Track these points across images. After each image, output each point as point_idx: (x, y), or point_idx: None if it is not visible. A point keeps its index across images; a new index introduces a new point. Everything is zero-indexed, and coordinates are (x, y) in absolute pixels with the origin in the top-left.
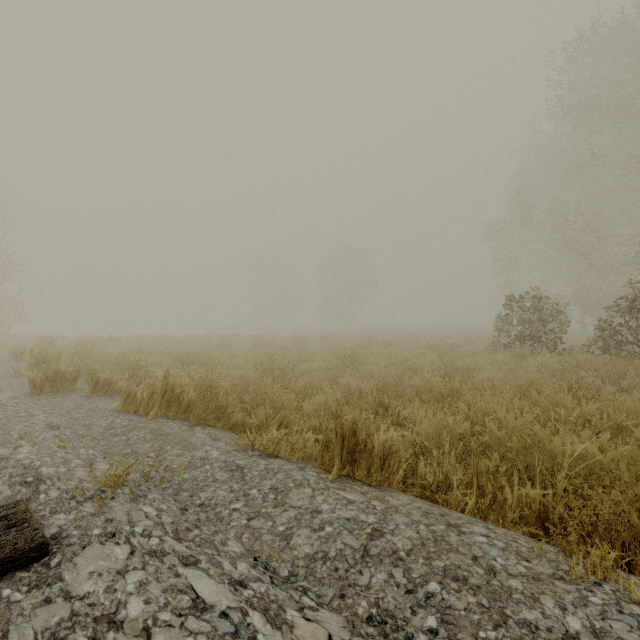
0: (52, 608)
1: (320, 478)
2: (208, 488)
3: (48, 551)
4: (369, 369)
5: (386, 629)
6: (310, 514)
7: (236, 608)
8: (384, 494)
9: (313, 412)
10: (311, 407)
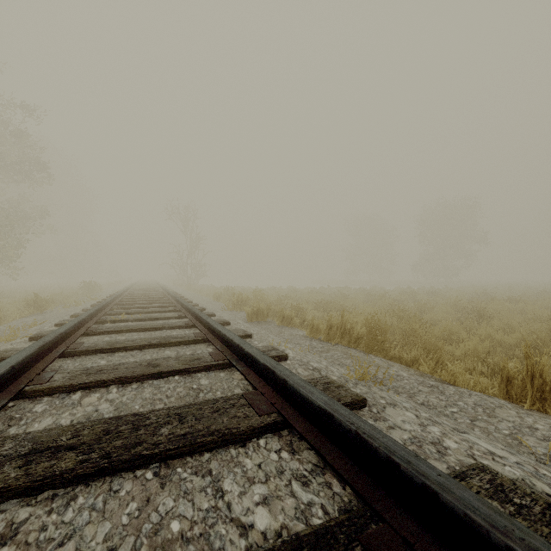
0: (397, 431)
1: (515, 406)
2: (419, 395)
3: (366, 404)
4: (505, 323)
5: None
6: (527, 428)
7: (524, 463)
8: None
9: (461, 356)
10: (459, 351)
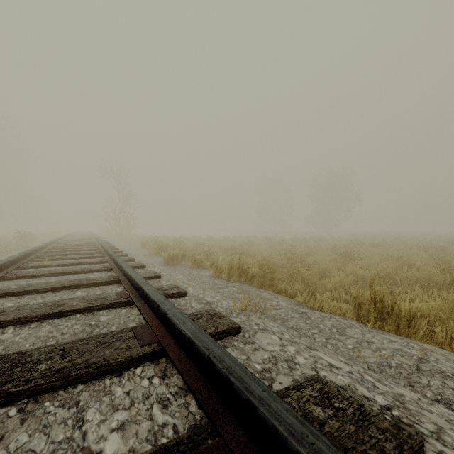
0: (260, 352)
1: (361, 325)
2: (291, 320)
3: (241, 331)
4: (367, 262)
5: (452, 407)
6: (366, 342)
7: (354, 371)
8: (416, 341)
9: (332, 288)
10: (330, 284)
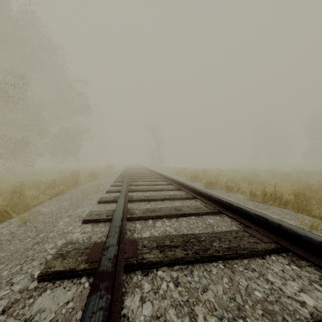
0: None
1: None
2: None
3: None
4: None
5: None
6: None
7: None
8: None
9: None
10: None
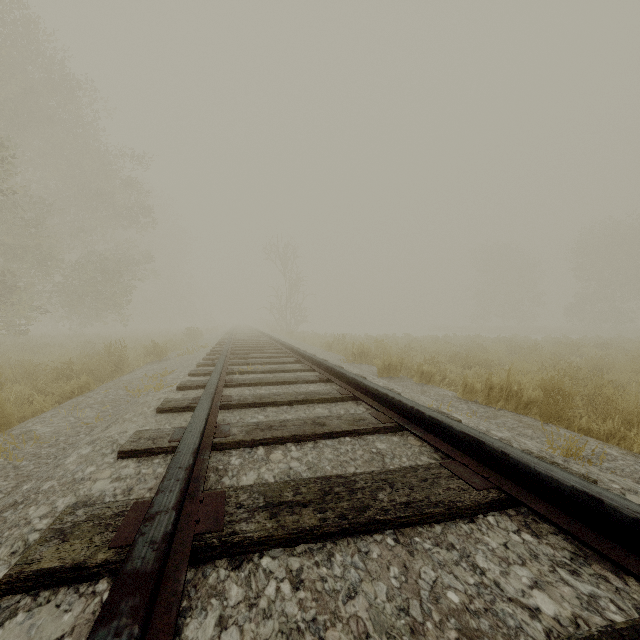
0: None
1: None
2: None
3: None
4: None
5: None
6: None
7: None
8: None
9: None
10: None
